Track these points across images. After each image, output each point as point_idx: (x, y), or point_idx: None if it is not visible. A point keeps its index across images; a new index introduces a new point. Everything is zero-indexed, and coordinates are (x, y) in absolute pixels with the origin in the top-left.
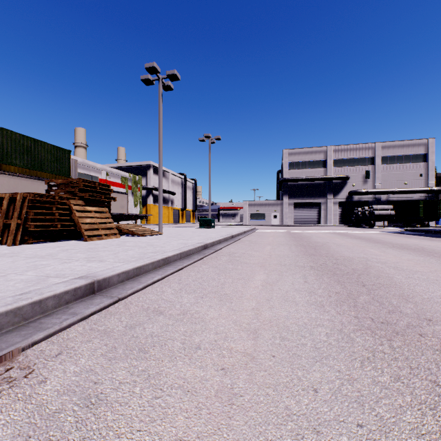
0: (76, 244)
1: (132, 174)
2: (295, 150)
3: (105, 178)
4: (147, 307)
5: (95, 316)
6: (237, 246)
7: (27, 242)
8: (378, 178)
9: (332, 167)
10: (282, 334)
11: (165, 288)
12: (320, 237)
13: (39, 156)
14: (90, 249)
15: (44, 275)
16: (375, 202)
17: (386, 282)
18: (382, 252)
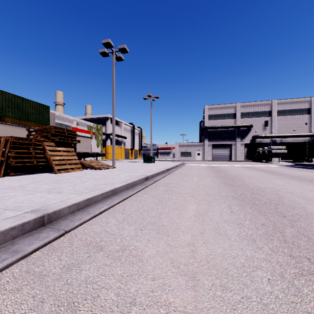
0: (46, 176)
1: (95, 124)
2: (213, 106)
3: (76, 126)
4: (90, 241)
5: (37, 253)
6: (171, 177)
7: (10, 174)
8: (274, 126)
9: (240, 118)
10: (222, 281)
11: (109, 218)
12: (234, 170)
13: (26, 110)
14: (55, 181)
15: (3, 208)
16: (272, 144)
17: (302, 212)
18: (286, 183)
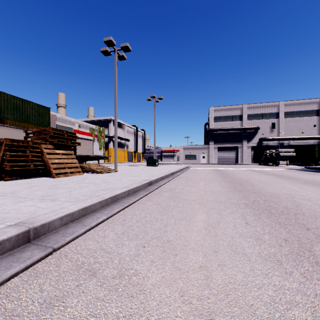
0: (43, 181)
1: (98, 126)
2: (219, 107)
3: (78, 128)
4: (81, 263)
5: (15, 280)
6: (176, 182)
7: (4, 179)
8: (282, 128)
9: (246, 120)
10: None
11: (107, 231)
12: (241, 173)
13: (26, 112)
14: (52, 186)
15: None
16: (279, 146)
17: None
18: (300, 188)
